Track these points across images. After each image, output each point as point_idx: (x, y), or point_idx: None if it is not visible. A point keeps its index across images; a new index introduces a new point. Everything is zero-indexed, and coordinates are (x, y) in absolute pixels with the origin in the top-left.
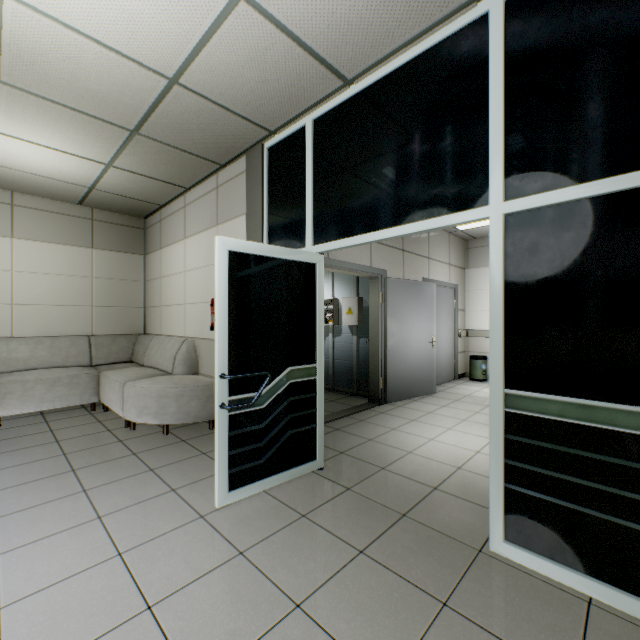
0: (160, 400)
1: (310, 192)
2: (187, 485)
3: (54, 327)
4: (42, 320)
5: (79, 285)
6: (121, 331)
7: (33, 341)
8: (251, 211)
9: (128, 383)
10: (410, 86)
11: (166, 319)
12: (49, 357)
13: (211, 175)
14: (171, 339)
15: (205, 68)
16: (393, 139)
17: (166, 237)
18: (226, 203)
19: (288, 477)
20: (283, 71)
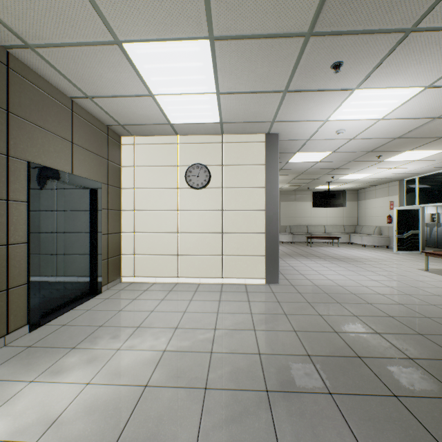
0: (373, 239)
1: (417, 193)
2: (386, 251)
3: (335, 223)
4: (332, 221)
5: (340, 212)
6: (350, 224)
7: (332, 226)
8: (400, 195)
9: (363, 236)
10: (440, 177)
11: (367, 221)
12: (335, 230)
13: (386, 183)
14: (371, 226)
15: (391, 177)
16: (436, 186)
17: (367, 197)
18: (391, 191)
19: (410, 252)
20: (409, 175)
